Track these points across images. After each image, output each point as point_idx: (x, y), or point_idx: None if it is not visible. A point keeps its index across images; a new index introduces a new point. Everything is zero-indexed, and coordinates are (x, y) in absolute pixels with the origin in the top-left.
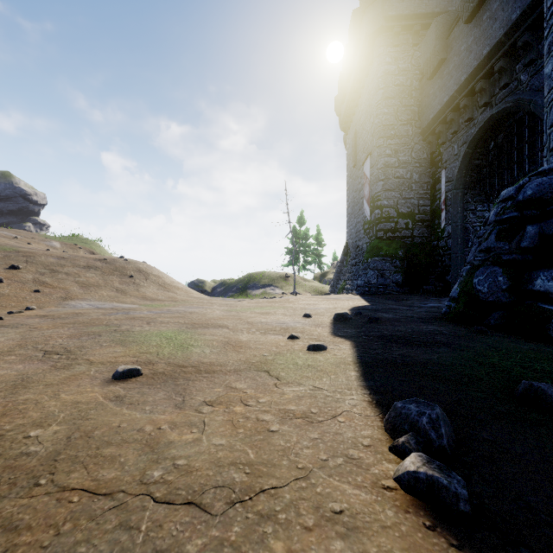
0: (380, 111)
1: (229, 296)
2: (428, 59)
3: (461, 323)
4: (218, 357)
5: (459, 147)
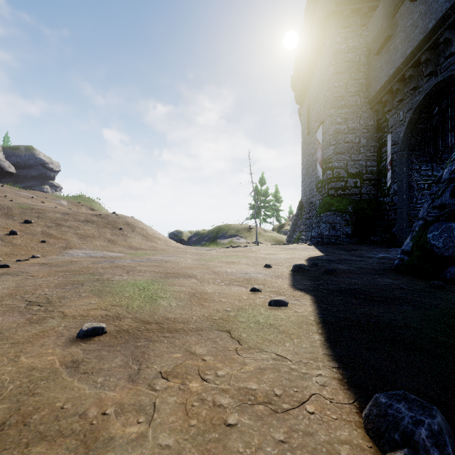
0: (331, 84)
1: (202, 245)
2: (375, 36)
3: (416, 276)
4: (182, 311)
5: (404, 113)
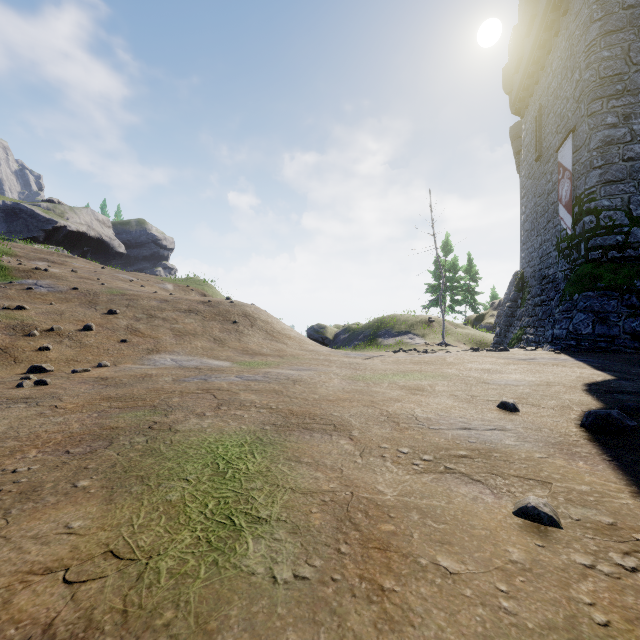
0: (595, 56)
1: (354, 346)
2: None
3: None
4: None
5: None
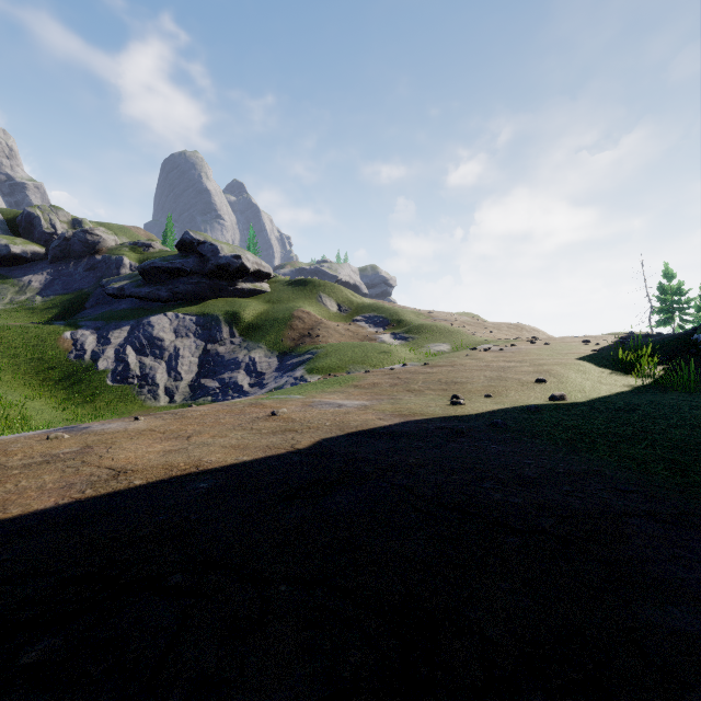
0: None
1: None
2: None
3: None
4: None
5: None
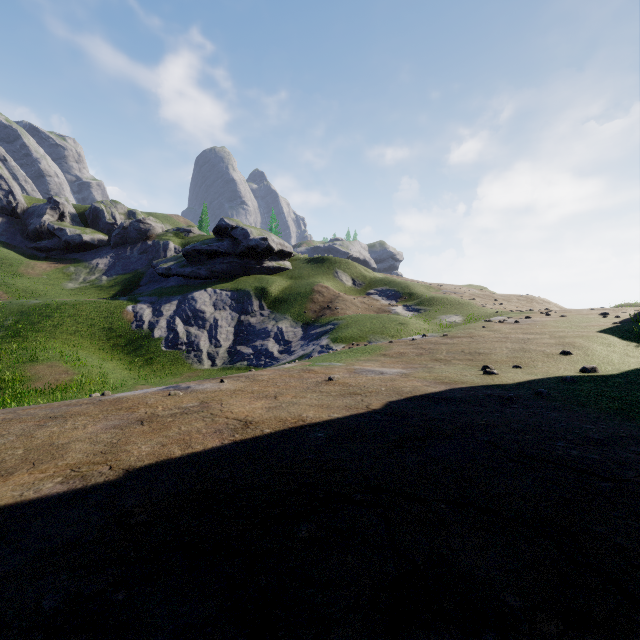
0: None
1: None
2: None
3: None
4: None
5: None
